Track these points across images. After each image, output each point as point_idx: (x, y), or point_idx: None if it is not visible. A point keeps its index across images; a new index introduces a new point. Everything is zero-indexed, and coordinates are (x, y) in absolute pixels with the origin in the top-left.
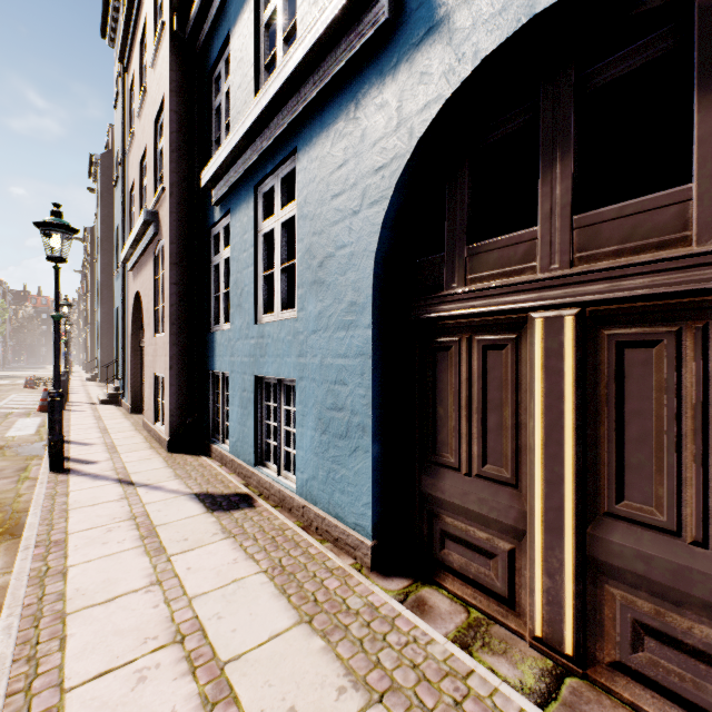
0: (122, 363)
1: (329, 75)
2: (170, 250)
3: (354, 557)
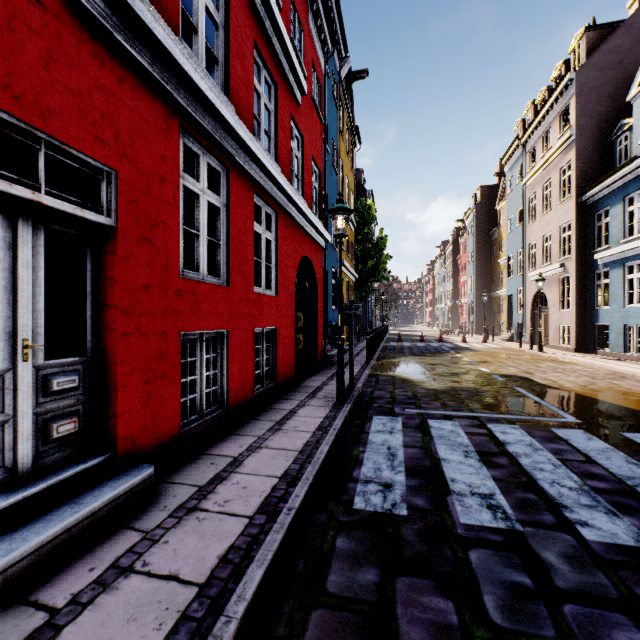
0: (522, 322)
1: None
2: (575, 280)
3: None
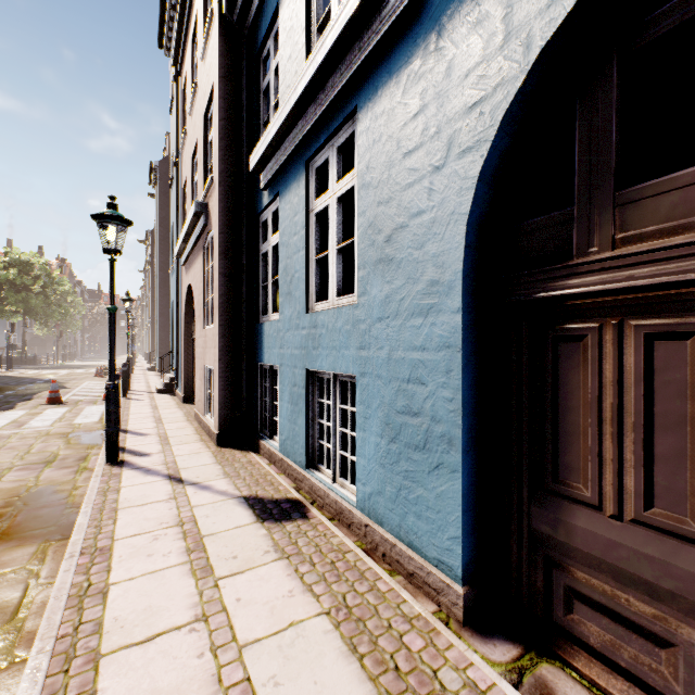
0: (176, 354)
1: (402, 3)
2: (219, 240)
3: (436, 603)
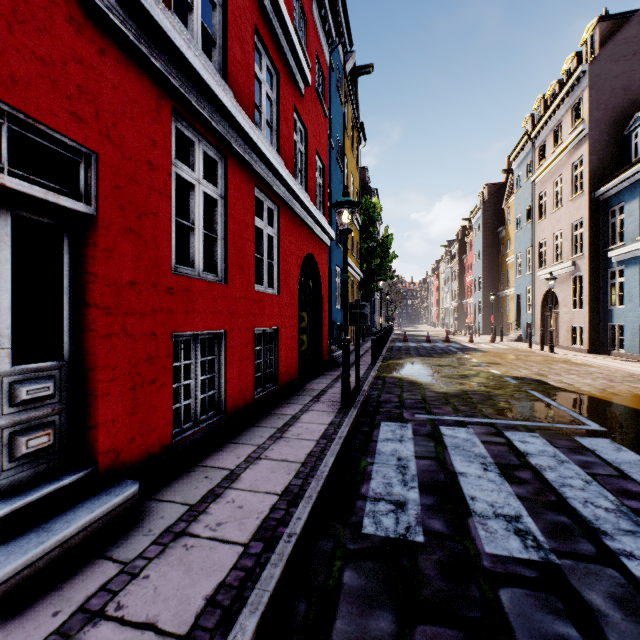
0: (531, 322)
1: None
2: (588, 278)
3: None
